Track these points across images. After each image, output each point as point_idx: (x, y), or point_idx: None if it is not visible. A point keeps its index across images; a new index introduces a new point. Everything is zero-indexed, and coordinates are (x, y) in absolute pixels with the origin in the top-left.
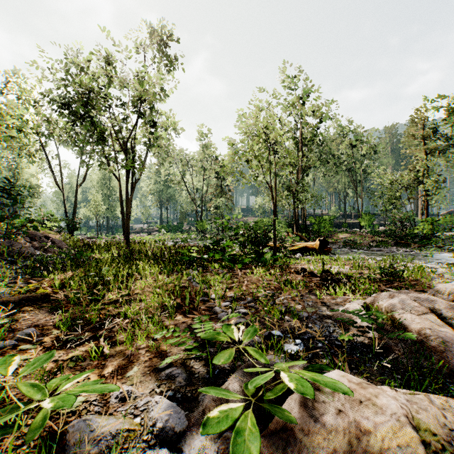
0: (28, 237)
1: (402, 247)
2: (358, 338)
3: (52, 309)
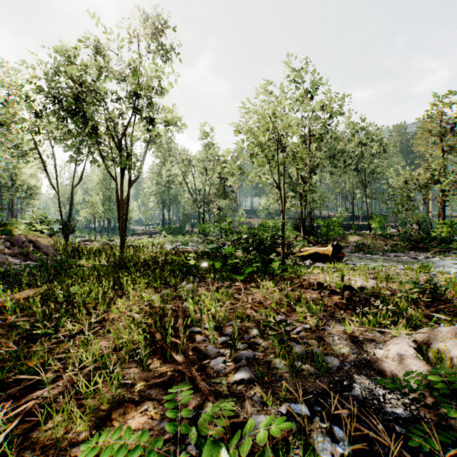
0: (8, 242)
1: (420, 252)
2: (428, 414)
3: None
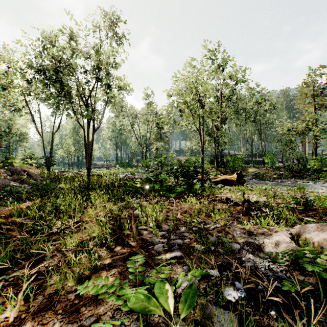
0: (9, 171)
1: (299, 179)
2: (296, 276)
3: (1, 240)
